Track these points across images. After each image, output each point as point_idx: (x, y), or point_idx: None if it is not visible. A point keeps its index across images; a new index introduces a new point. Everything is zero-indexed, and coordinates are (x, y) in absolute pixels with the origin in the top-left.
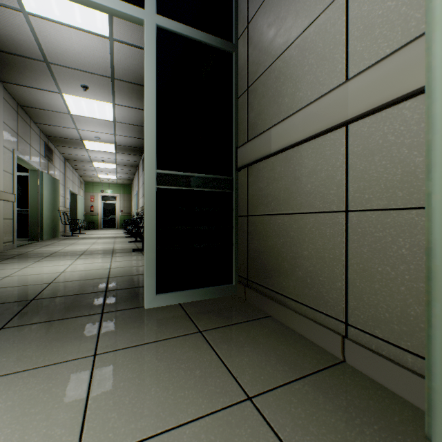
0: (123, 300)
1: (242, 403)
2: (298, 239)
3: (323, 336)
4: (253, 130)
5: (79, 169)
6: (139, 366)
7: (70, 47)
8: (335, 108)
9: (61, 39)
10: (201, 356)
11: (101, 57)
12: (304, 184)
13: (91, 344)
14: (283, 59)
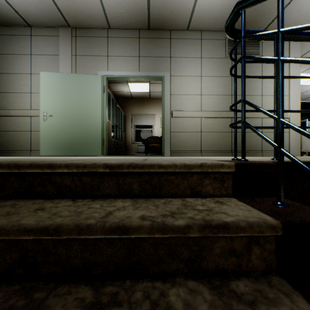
0: None
1: None
2: (20, 137)
3: (26, 154)
4: (1, 106)
5: None
6: None
7: None
8: (29, 113)
9: None
10: None
11: None
12: (22, 125)
13: None
14: (15, 94)
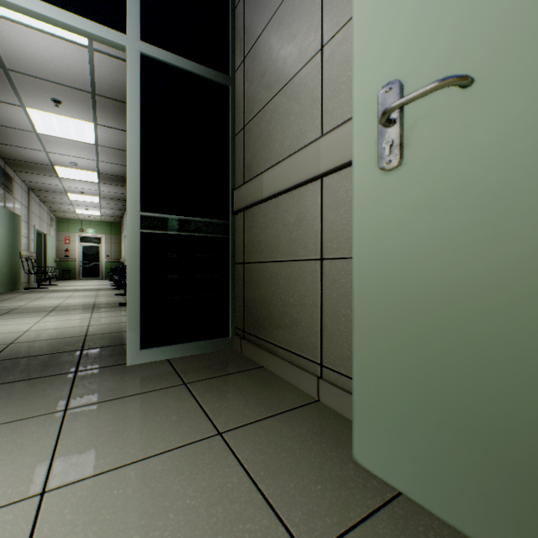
0: (103, 358)
1: (212, 437)
2: (286, 286)
3: (304, 380)
4: (248, 172)
5: (48, 202)
6: (114, 416)
7: (36, 54)
8: (311, 161)
9: (24, 42)
10: (181, 404)
11: (77, 68)
12: (291, 232)
13: (62, 400)
14: (274, 104)
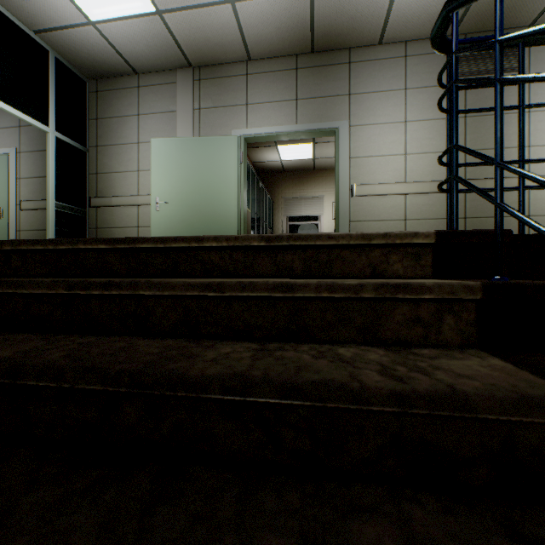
0: None
1: None
2: (124, 235)
3: None
4: (101, 193)
5: None
6: None
7: None
8: (136, 200)
9: None
10: None
11: None
12: (126, 219)
13: None
14: (117, 175)
